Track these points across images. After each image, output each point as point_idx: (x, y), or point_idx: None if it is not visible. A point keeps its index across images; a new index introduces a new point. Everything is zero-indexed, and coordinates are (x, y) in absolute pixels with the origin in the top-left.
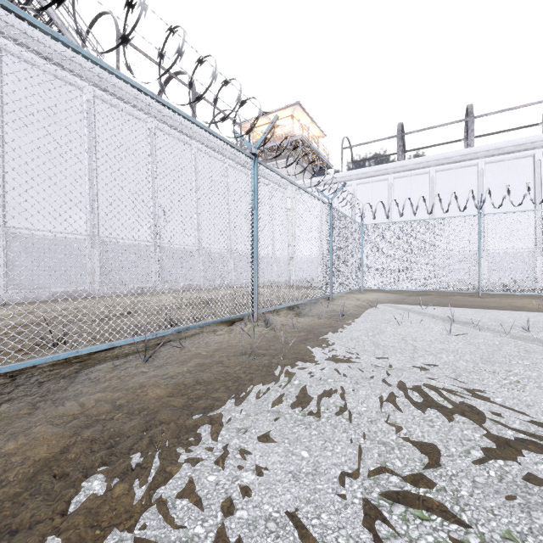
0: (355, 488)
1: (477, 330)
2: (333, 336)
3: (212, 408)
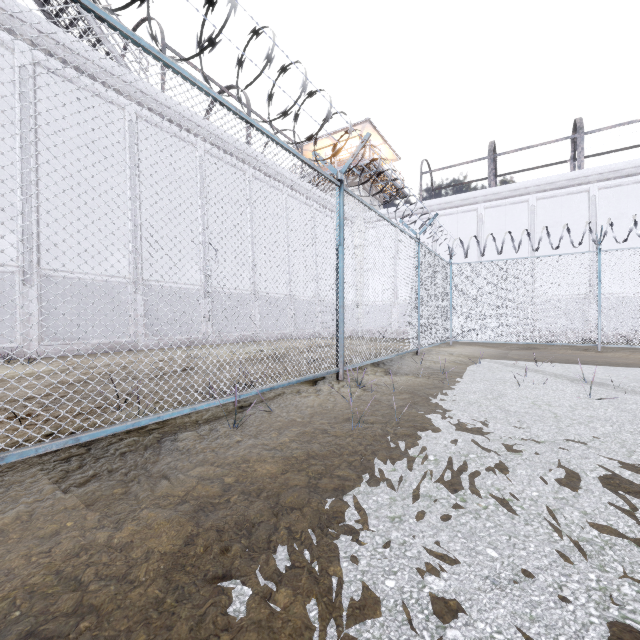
0: (584, 601)
1: (620, 393)
2: (445, 399)
3: (344, 490)
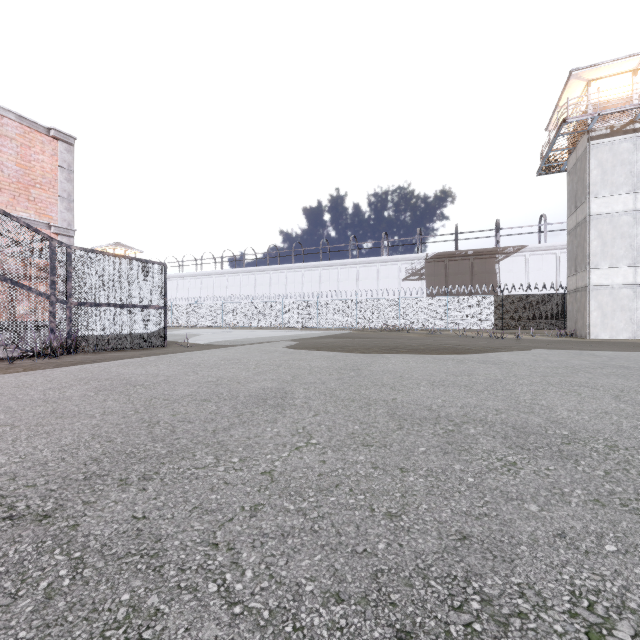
0: None
1: None
2: None
3: None
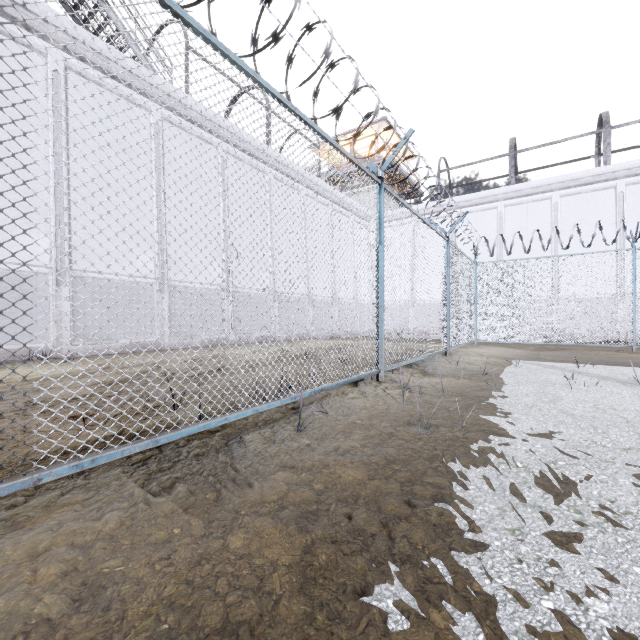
0: None
1: None
2: (500, 402)
3: (443, 498)
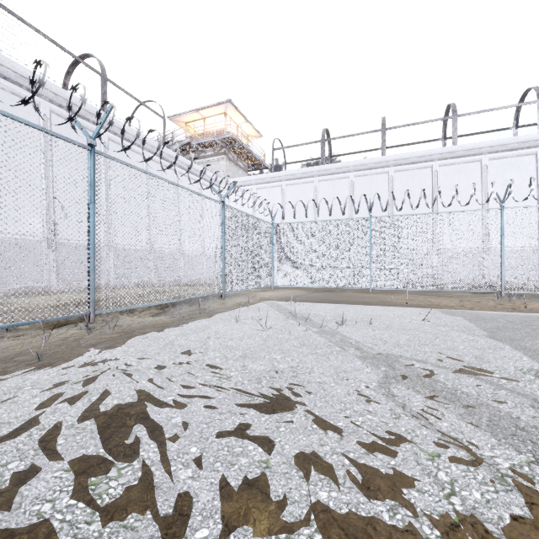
0: None
1: (300, 325)
2: (145, 336)
3: None
